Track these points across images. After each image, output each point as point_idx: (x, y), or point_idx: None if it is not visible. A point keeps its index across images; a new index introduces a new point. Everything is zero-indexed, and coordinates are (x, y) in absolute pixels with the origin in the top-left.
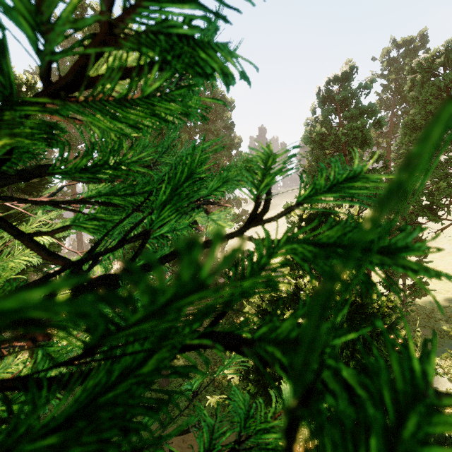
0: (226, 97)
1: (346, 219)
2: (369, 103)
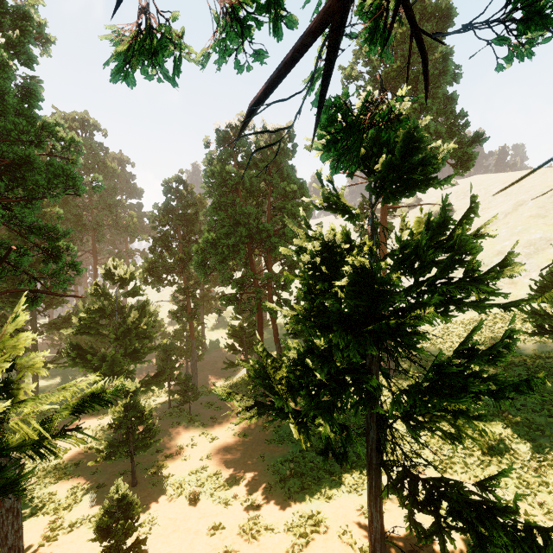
0: (109, 163)
1: (121, 273)
2: (189, 201)
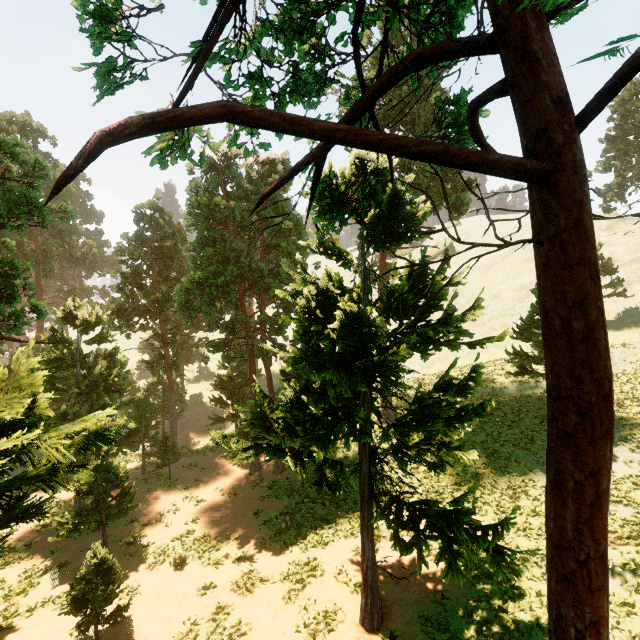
0: None
1: (84, 316)
2: (167, 232)
